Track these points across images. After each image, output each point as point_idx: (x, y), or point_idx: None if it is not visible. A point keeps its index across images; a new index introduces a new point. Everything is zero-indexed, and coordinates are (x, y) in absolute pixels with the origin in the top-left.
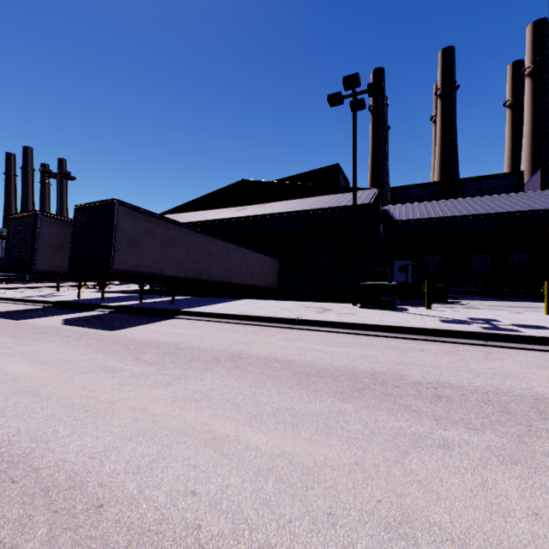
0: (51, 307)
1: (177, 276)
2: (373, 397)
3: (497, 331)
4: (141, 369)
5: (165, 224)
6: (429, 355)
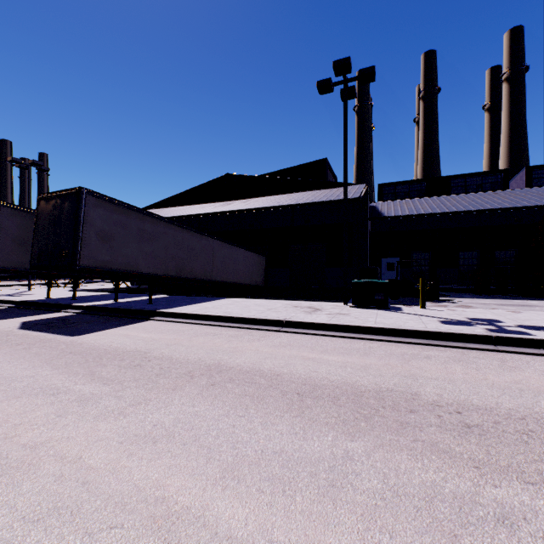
0: (14, 308)
1: (156, 274)
2: (386, 429)
3: (507, 334)
4: (92, 389)
5: (141, 217)
6: (438, 364)
